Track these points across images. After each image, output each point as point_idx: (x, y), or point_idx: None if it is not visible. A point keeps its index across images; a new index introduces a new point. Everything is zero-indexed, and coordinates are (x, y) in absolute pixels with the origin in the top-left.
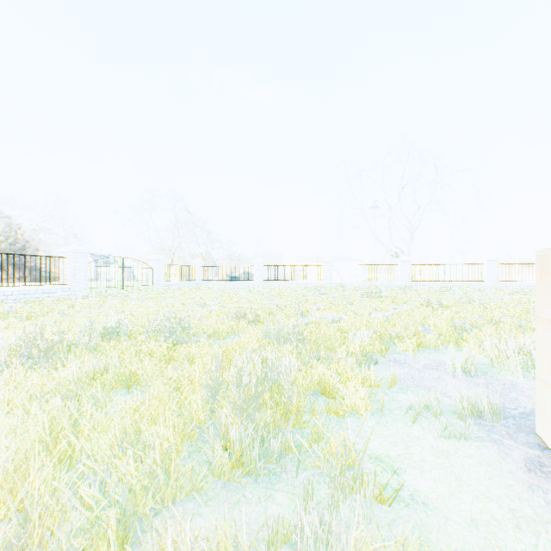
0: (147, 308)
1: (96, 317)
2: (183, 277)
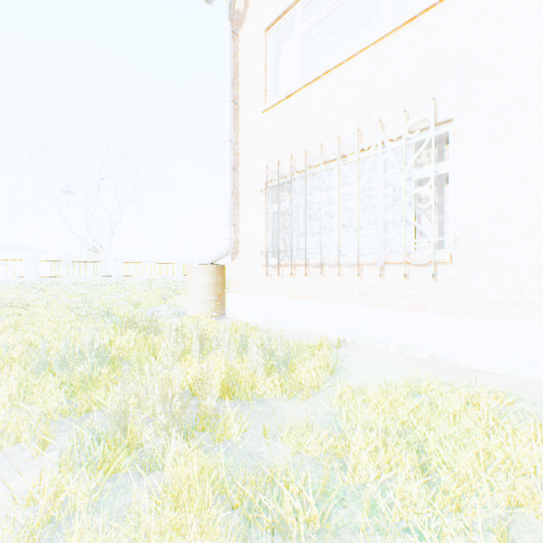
0: None
1: None
2: None
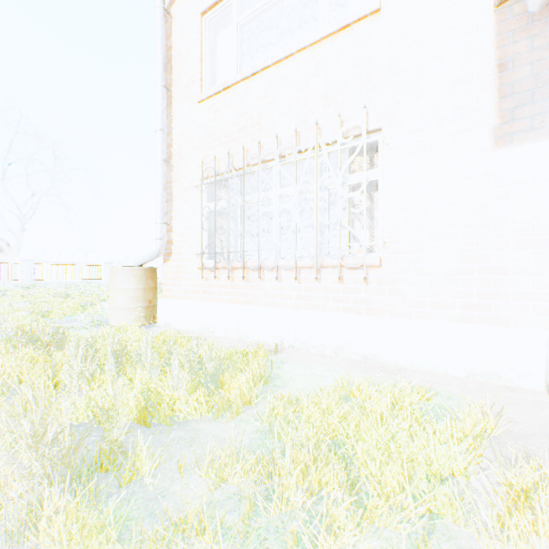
0: None
1: None
2: None
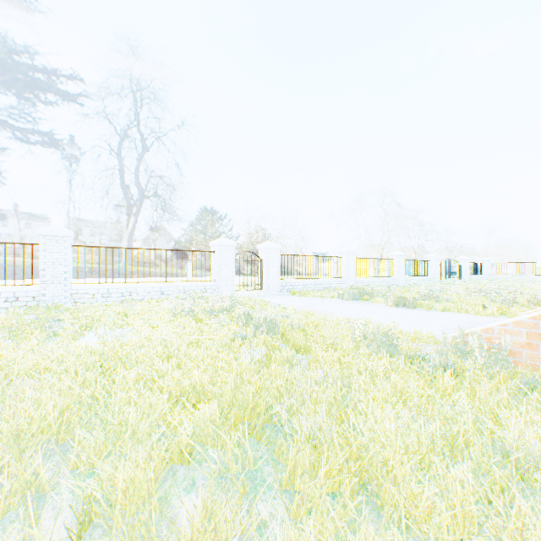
0: (531, 288)
1: (521, 289)
2: (475, 272)
